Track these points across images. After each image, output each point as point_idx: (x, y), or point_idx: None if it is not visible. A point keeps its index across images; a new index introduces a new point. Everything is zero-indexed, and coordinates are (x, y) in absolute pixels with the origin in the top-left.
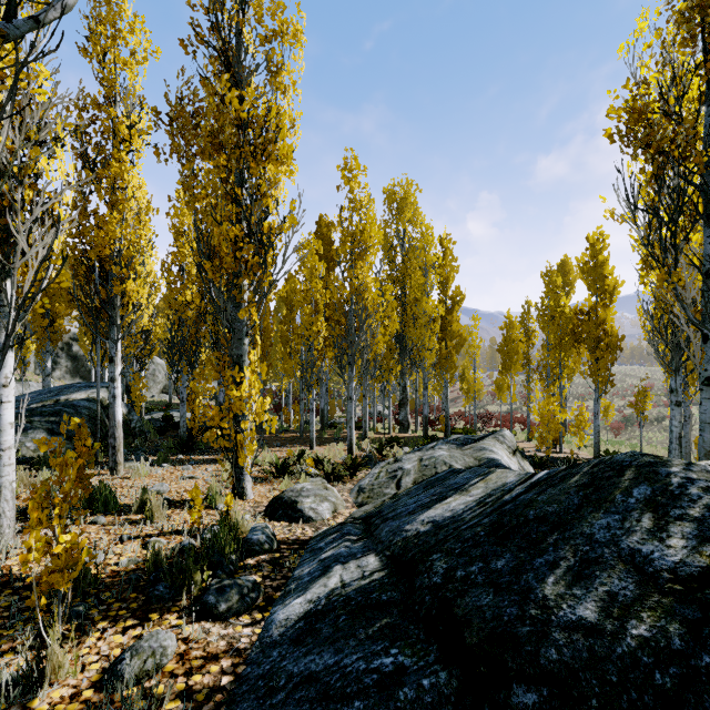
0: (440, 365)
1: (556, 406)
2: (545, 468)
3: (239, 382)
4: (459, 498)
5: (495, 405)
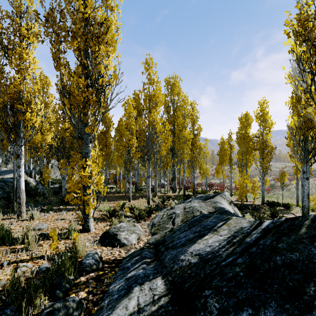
0: (191, 161)
1: (247, 180)
2: (242, 210)
3: (86, 167)
4: (213, 236)
5: (214, 180)
